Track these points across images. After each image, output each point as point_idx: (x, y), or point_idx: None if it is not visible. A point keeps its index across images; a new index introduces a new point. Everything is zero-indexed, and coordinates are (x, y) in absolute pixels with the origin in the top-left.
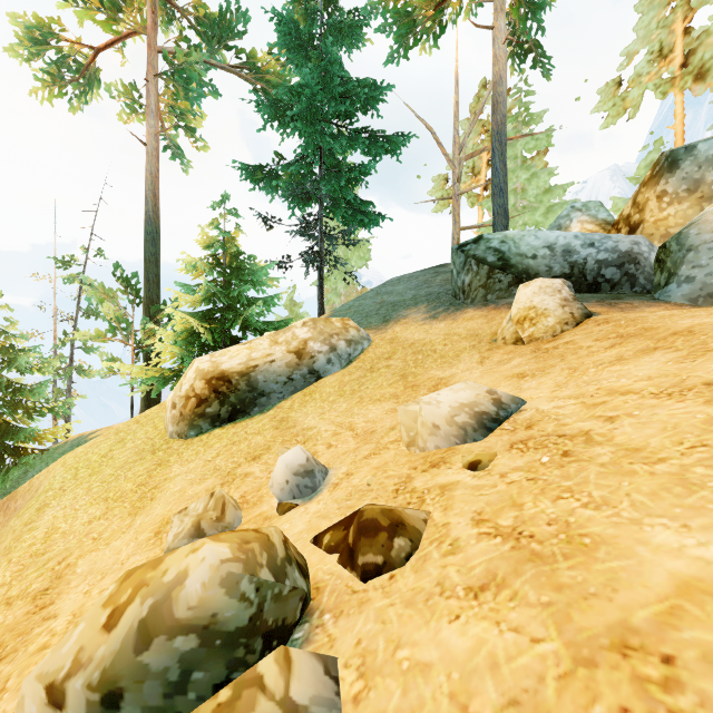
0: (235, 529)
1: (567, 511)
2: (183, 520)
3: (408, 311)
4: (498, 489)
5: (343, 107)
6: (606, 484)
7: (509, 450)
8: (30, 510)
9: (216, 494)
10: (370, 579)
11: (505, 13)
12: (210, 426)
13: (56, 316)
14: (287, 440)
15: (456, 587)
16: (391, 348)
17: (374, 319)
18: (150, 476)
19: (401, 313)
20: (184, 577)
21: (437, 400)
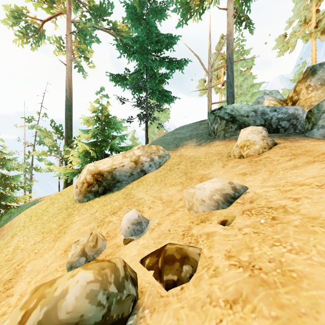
0: (102, 251)
1: (279, 254)
2: (76, 247)
3: (187, 142)
4: (238, 237)
5: (157, 47)
6: (300, 238)
7: (242, 215)
8: (8, 237)
9: (93, 233)
10: (170, 289)
11: (232, 2)
12: (93, 196)
13: (25, 144)
14: (130, 204)
15: (218, 299)
16: (179, 159)
17: (171, 145)
18: (64, 221)
19: (184, 143)
20: (65, 293)
21: (203, 187)
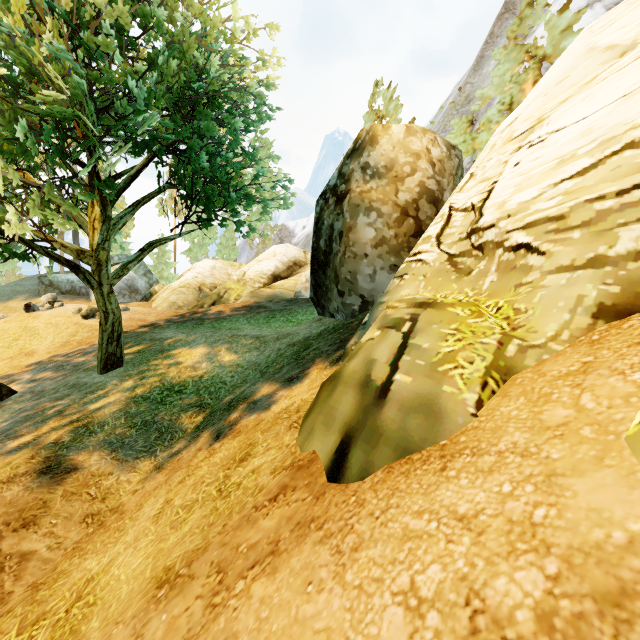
0: None
1: None
2: None
3: (20, 296)
4: None
5: None
6: None
7: None
8: None
9: None
10: None
11: None
12: None
13: None
14: None
15: None
16: (4, 309)
17: (5, 298)
18: None
19: (17, 297)
20: None
21: None
